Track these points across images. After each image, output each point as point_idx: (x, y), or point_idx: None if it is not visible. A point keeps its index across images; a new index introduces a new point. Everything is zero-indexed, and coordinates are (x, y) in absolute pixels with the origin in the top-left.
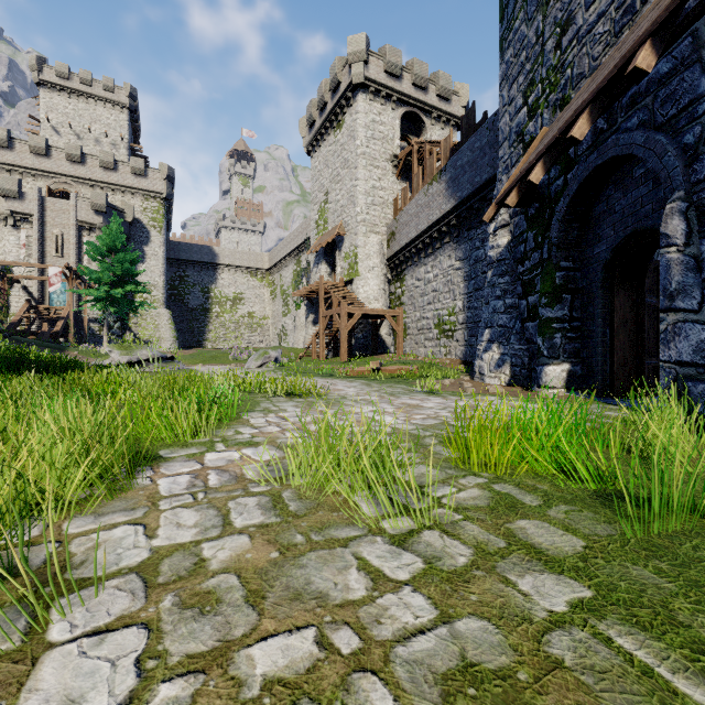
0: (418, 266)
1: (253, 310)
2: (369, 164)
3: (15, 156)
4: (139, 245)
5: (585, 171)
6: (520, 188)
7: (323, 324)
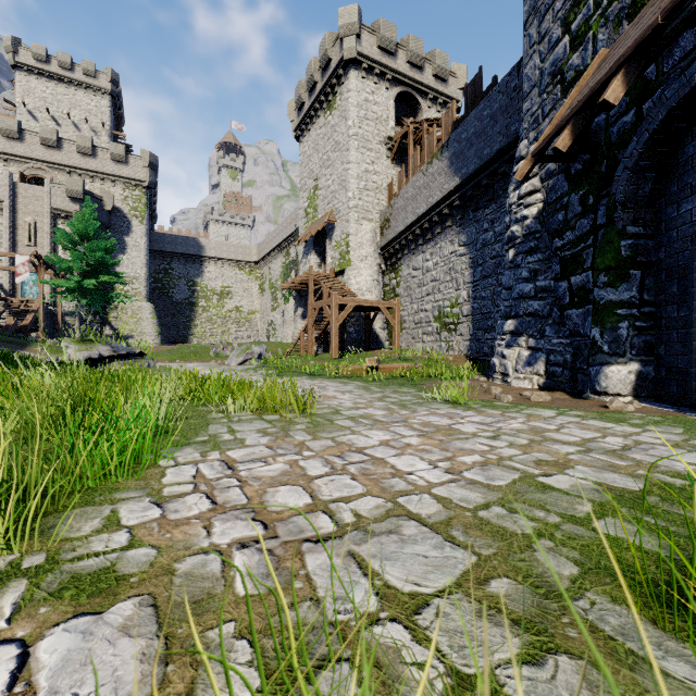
0: (415, 254)
1: (241, 304)
2: (362, 146)
3: None
4: (119, 235)
5: (682, 88)
6: (575, 126)
7: (312, 317)
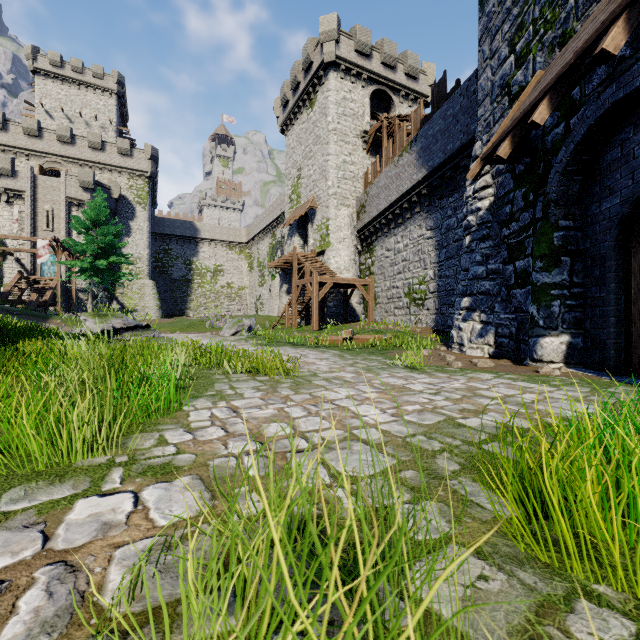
0: (387, 236)
1: (232, 280)
2: (340, 140)
3: (10, 138)
4: (125, 220)
5: (598, 110)
6: (514, 137)
7: (295, 293)
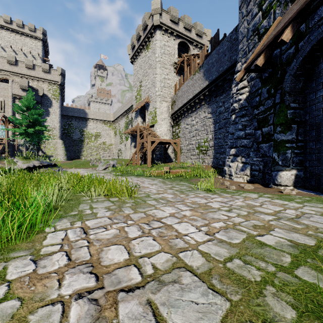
0: (187, 117)
1: (105, 140)
2: (162, 66)
3: None
4: (46, 107)
5: (319, 35)
6: (266, 54)
7: (138, 147)
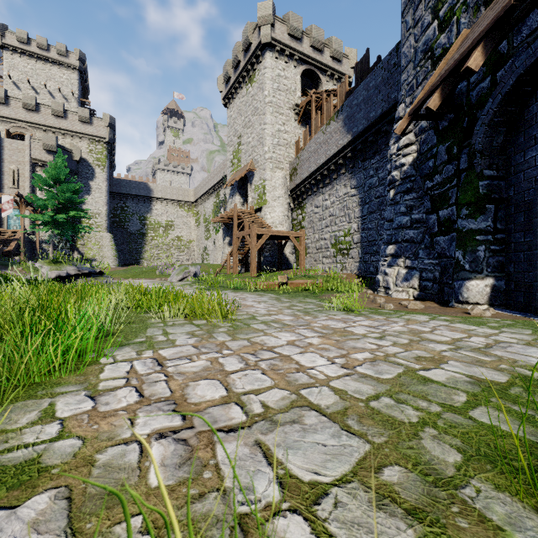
0: (316, 195)
1: (181, 234)
2: (275, 111)
3: None
4: (85, 180)
5: (528, 58)
6: (443, 90)
7: (236, 244)
